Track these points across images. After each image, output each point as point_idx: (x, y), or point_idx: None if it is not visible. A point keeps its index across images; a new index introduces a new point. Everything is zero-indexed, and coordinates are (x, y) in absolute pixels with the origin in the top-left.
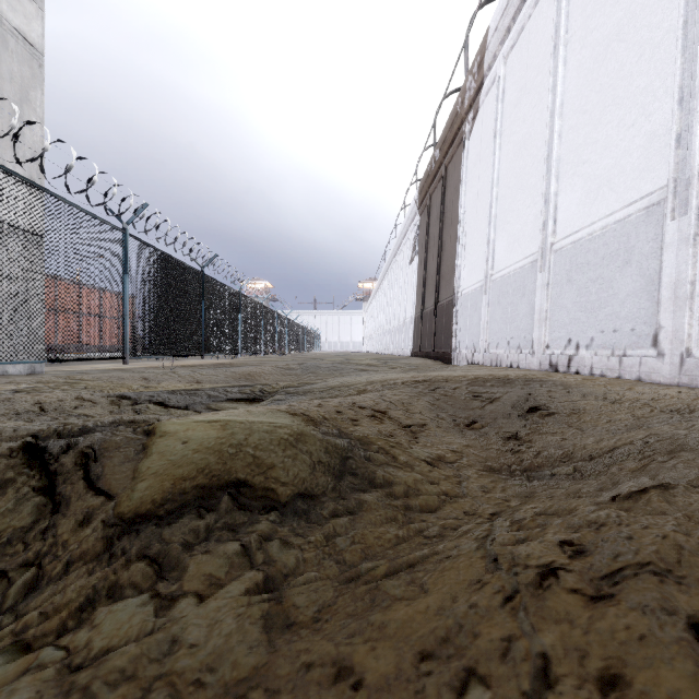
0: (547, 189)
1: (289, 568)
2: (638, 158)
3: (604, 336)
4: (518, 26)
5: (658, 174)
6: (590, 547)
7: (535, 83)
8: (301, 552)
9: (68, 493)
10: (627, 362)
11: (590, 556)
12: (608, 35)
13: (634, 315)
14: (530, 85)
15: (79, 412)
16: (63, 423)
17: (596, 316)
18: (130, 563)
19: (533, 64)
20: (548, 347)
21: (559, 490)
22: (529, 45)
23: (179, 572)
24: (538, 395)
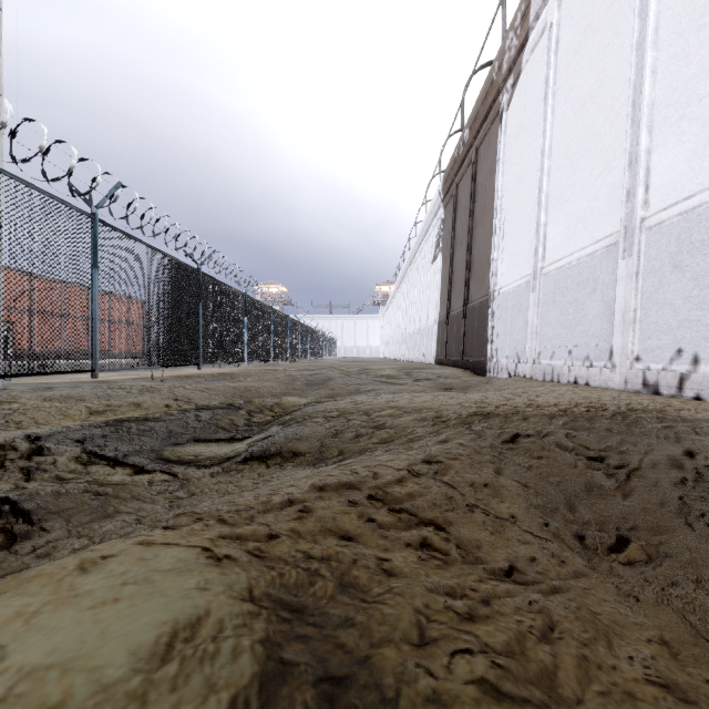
0: (633, 147)
1: None
2: None
3: None
4: None
5: None
6: None
7: (608, 15)
8: None
9: None
10: None
11: None
12: None
13: None
14: (599, 21)
15: None
16: None
17: None
18: None
19: None
20: (639, 360)
21: None
22: None
23: None
24: (708, 456)
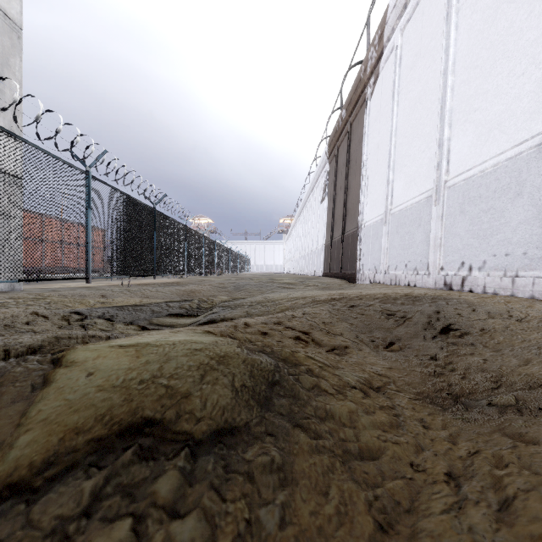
0: (441, 135)
1: None
2: (528, 102)
3: (496, 260)
4: (413, 2)
5: None
6: None
7: (429, 48)
8: (215, 541)
9: None
10: (520, 282)
11: None
12: None
13: (526, 240)
14: (424, 50)
15: (28, 328)
16: None
17: (489, 242)
18: None
19: (427, 33)
20: (443, 269)
21: (516, 432)
22: (423, 17)
23: None
24: (447, 313)
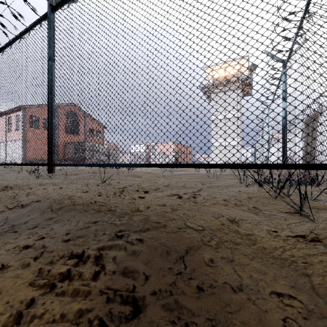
0: None
1: None
2: None
3: None
4: None
5: None
6: None
7: None
8: None
9: None
10: None
11: None
12: None
13: None
14: None
15: None
16: None
17: None
18: None
19: None
20: None
21: None
22: None
23: None
24: None
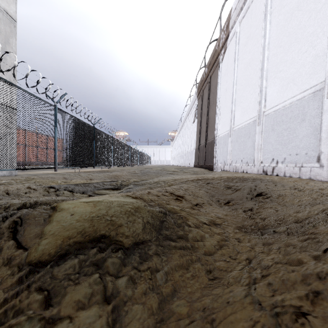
0: (261, 85)
1: (128, 295)
2: (308, 68)
3: (291, 157)
4: (246, 7)
5: (319, 75)
6: (323, 293)
7: (255, 34)
8: (136, 284)
9: (1, 246)
10: (303, 170)
11: (325, 300)
12: (293, 8)
13: (307, 146)
14: (252, 35)
15: (27, 195)
16: (10, 203)
17: (287, 147)
18: (30, 293)
19: (254, 25)
20: (262, 163)
21: (282, 242)
22: (251, 15)
23: (60, 300)
24: (260, 187)
